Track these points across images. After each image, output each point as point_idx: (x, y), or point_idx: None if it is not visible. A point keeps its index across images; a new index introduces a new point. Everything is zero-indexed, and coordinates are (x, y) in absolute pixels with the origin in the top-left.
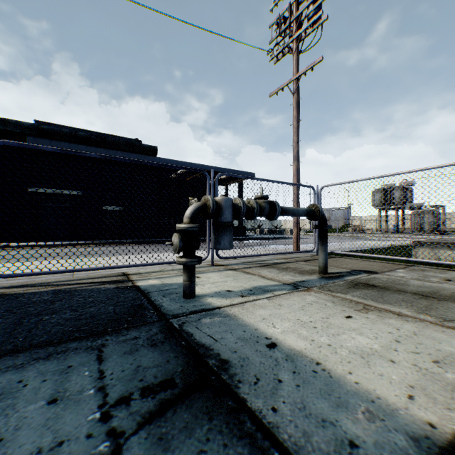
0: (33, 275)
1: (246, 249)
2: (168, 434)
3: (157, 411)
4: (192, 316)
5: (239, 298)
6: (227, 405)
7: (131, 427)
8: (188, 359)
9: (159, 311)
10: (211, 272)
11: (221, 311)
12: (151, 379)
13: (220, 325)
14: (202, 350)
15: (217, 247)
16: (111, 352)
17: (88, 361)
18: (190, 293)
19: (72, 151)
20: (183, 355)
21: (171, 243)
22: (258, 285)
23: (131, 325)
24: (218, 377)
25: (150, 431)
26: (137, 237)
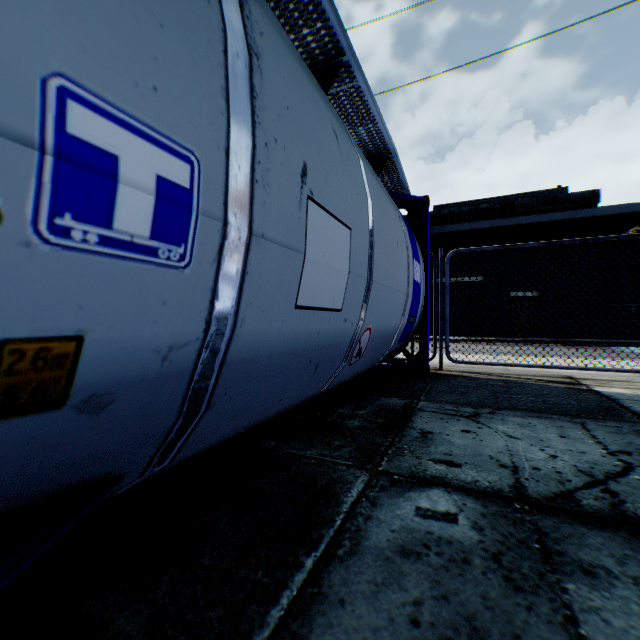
0: (476, 364)
1: None
2: None
3: None
4: None
5: None
6: None
7: (637, 464)
8: None
9: (639, 416)
10: None
11: None
12: None
13: None
14: None
15: None
16: (593, 428)
17: (574, 427)
18: None
19: (510, 245)
20: None
21: None
22: None
23: (605, 418)
24: None
25: None
26: (561, 334)
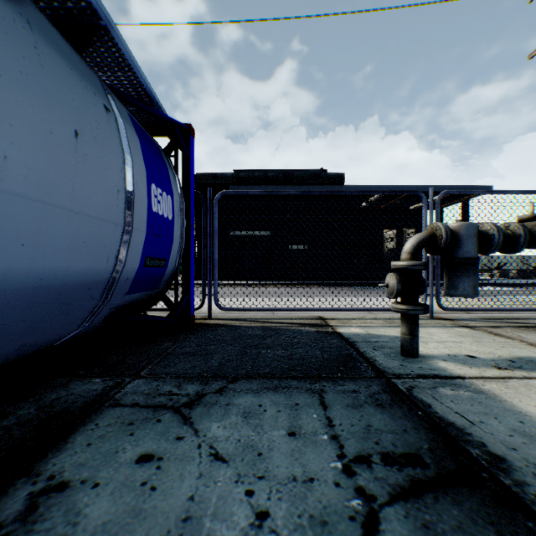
0: (243, 310)
1: (481, 300)
2: (434, 524)
3: (410, 489)
4: (421, 380)
5: (492, 369)
6: (525, 526)
7: (382, 495)
8: (434, 436)
9: (374, 365)
10: (431, 327)
11: (466, 382)
12: (389, 446)
13: (471, 402)
14: (452, 431)
15: (450, 293)
16: (332, 401)
17: (312, 403)
18: (410, 350)
19: (274, 191)
20: (423, 428)
21: (385, 285)
22: (524, 355)
23: (345, 375)
24: (493, 478)
25: (408, 510)
26: (322, 278)
